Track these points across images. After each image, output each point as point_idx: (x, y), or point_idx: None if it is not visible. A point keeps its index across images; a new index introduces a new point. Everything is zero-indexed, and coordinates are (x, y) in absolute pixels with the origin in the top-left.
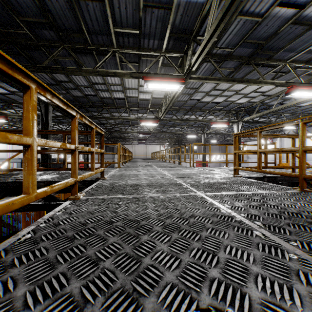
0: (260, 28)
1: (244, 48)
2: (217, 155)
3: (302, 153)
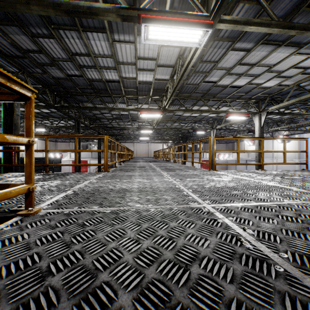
0: None
1: None
2: (225, 154)
3: None
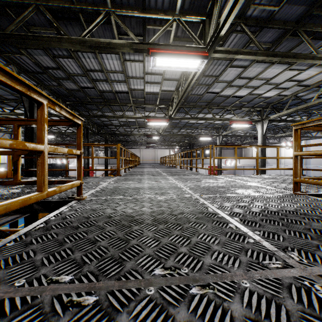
0: None
1: (294, 5)
2: (232, 160)
3: None
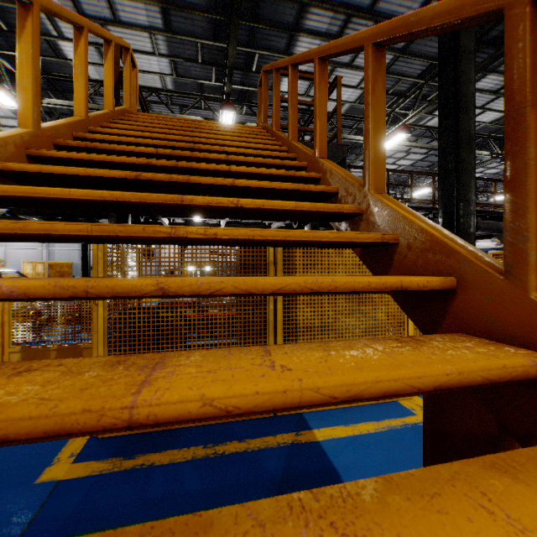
0: None
1: None
2: None
3: None
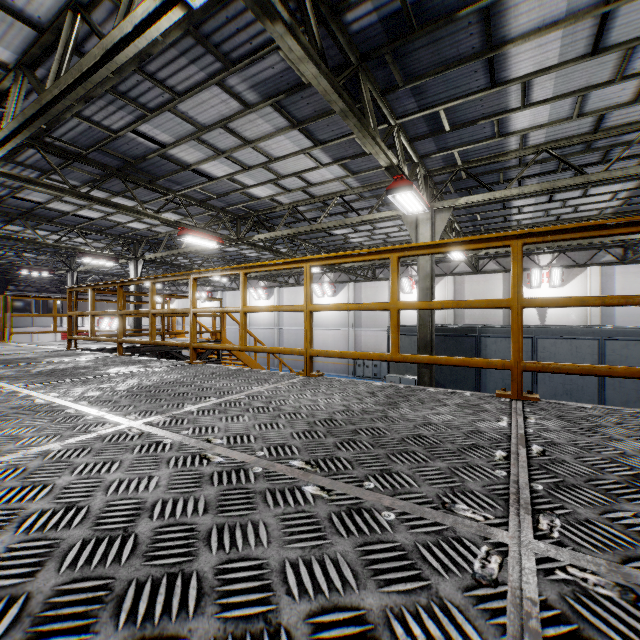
0: (119, 142)
1: (106, 156)
2: (114, 318)
3: (119, 317)
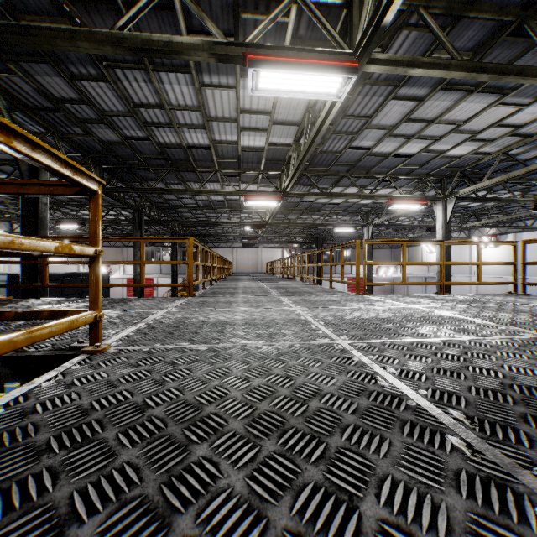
0: None
1: None
2: (388, 267)
3: None
